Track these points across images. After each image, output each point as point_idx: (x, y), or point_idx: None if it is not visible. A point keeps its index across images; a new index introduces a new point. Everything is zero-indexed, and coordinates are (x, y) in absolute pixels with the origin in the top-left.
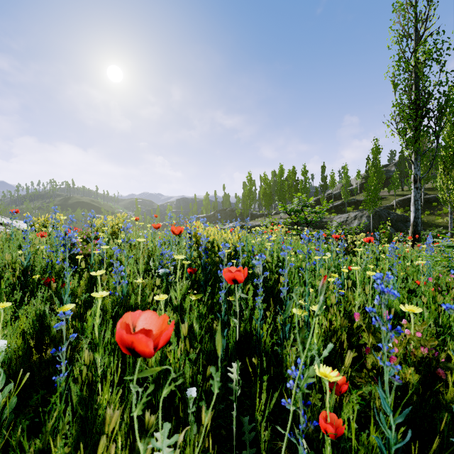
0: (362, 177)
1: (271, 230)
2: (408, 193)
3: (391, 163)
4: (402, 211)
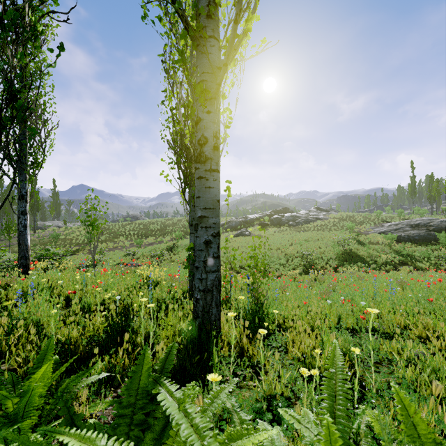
0: None
1: None
2: None
3: None
4: None
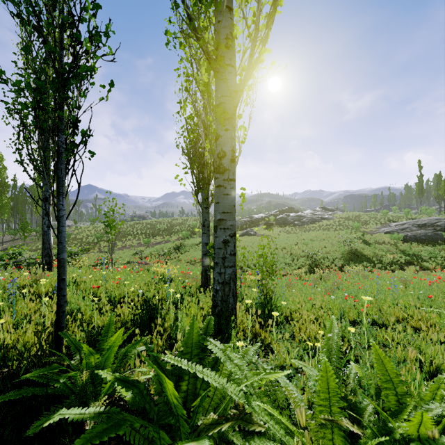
0: None
1: None
2: None
3: None
4: None
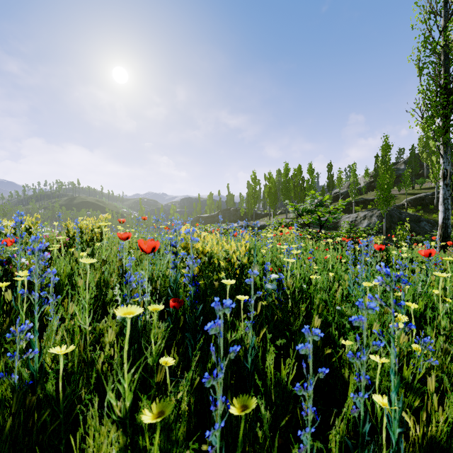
0: (370, 176)
1: (281, 233)
2: (420, 191)
3: (400, 161)
4: (414, 210)
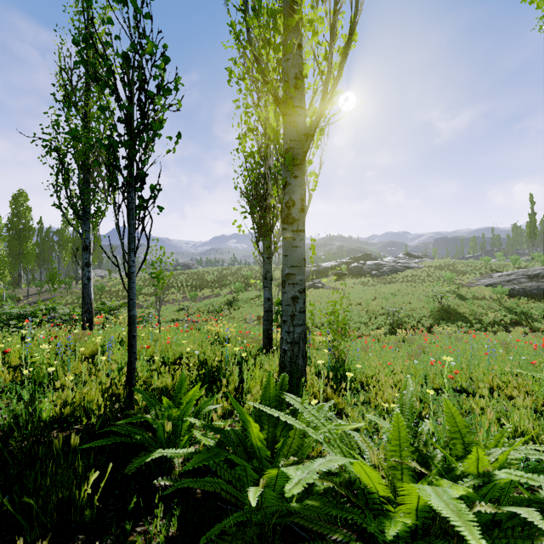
0: None
1: None
2: None
3: None
4: None
